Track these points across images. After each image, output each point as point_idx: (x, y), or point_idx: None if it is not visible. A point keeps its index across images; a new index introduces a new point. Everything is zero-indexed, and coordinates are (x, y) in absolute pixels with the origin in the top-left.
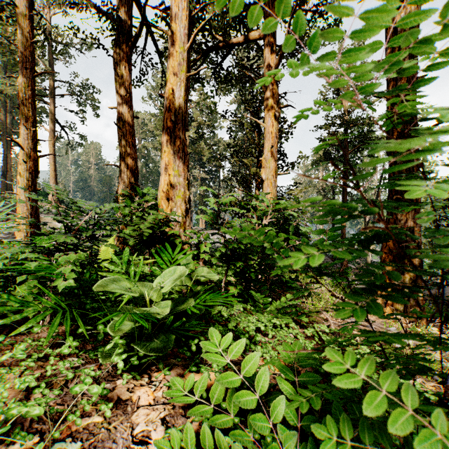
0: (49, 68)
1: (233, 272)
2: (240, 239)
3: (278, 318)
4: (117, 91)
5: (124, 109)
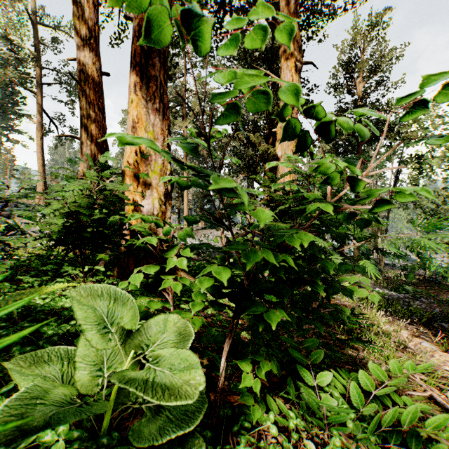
0: (35, 54)
1: (249, 321)
2: (280, 236)
3: (369, 444)
4: (76, 33)
5: (86, 58)
